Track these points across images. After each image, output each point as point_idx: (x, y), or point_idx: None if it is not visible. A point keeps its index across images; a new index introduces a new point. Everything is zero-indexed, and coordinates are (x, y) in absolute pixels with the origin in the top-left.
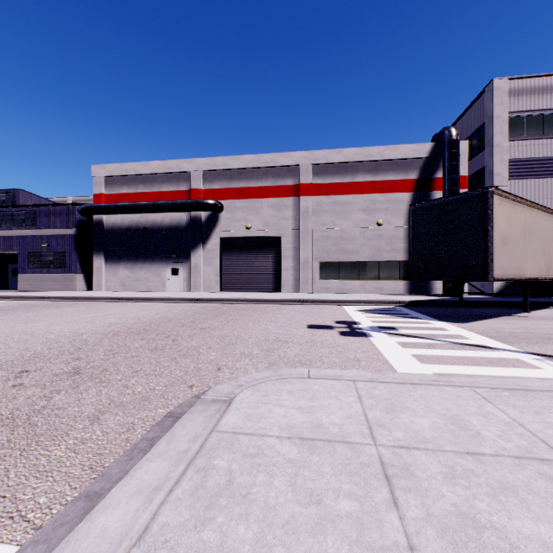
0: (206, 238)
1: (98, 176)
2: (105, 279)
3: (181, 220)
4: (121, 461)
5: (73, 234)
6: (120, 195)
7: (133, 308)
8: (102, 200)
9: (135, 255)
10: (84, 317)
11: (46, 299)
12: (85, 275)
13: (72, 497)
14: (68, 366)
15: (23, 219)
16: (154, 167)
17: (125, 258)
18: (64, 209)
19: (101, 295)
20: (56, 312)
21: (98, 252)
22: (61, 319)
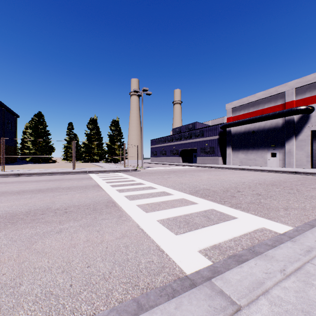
0: (298, 132)
1: (228, 109)
2: (232, 159)
3: (278, 123)
4: (313, 221)
5: (217, 138)
6: (239, 116)
7: (255, 174)
8: (230, 120)
9: (247, 146)
10: (236, 176)
11: (211, 167)
12: (222, 157)
13: (299, 224)
14: (253, 192)
15: (198, 134)
16: (259, 96)
17: (242, 148)
18: (213, 127)
19: (233, 166)
20: (221, 173)
21: (228, 146)
22: (227, 175)
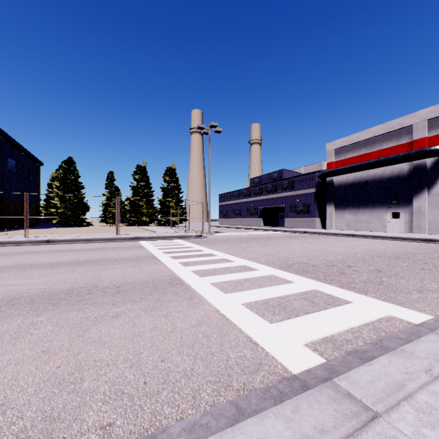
0: (432, 182)
1: (330, 150)
2: (334, 221)
3: (402, 170)
4: None
5: (314, 192)
6: (345, 160)
7: (369, 242)
8: (332, 166)
9: (357, 203)
10: (342, 245)
11: (305, 233)
12: (320, 218)
13: None
14: (370, 267)
15: (287, 186)
16: (374, 131)
17: (349, 206)
18: (308, 177)
19: (337, 232)
20: (321, 240)
21: (329, 203)
22: (330, 244)
